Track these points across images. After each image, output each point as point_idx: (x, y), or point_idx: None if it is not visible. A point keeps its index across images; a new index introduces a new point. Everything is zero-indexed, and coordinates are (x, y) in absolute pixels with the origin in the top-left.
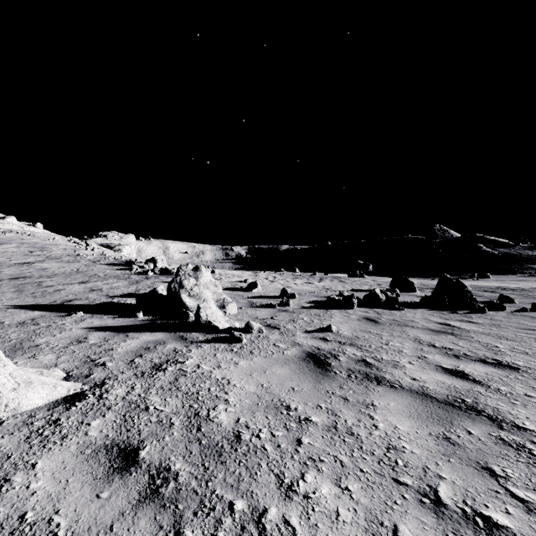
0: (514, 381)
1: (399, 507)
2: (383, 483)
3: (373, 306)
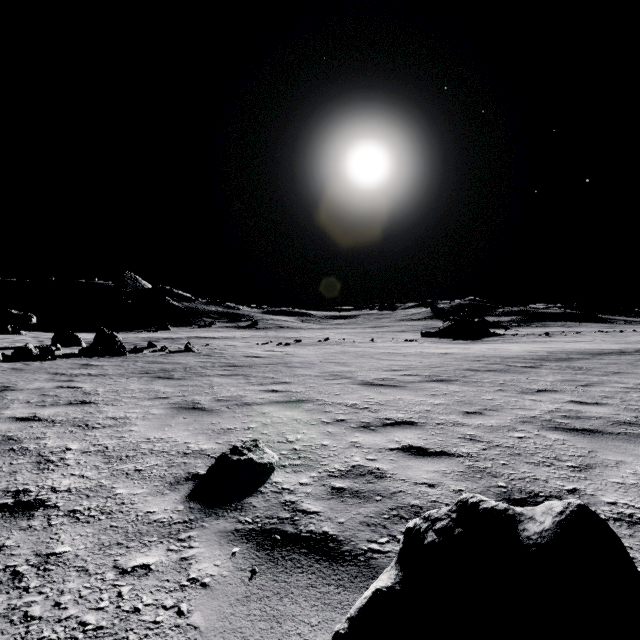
0: (98, 378)
1: (12, 405)
2: (7, 404)
3: (23, 360)
